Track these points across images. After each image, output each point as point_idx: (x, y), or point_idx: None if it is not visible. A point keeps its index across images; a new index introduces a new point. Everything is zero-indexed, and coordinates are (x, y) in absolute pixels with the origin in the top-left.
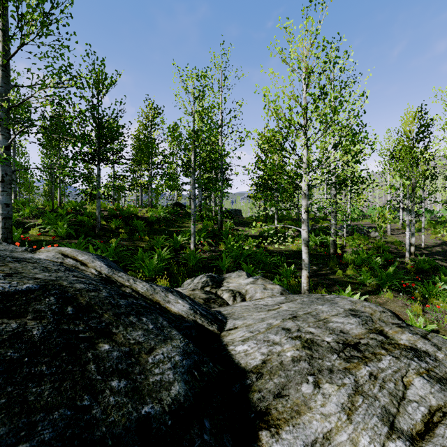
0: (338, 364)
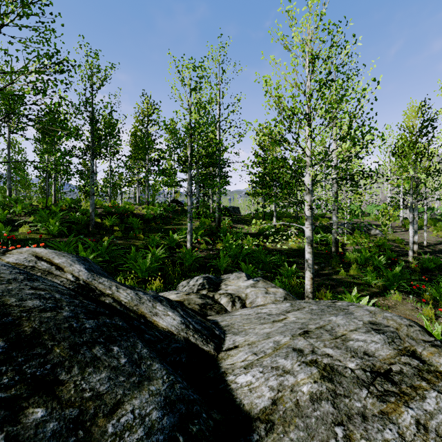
0: (371, 405)
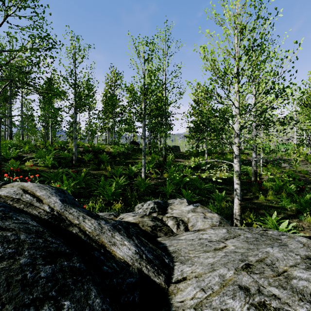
0: None
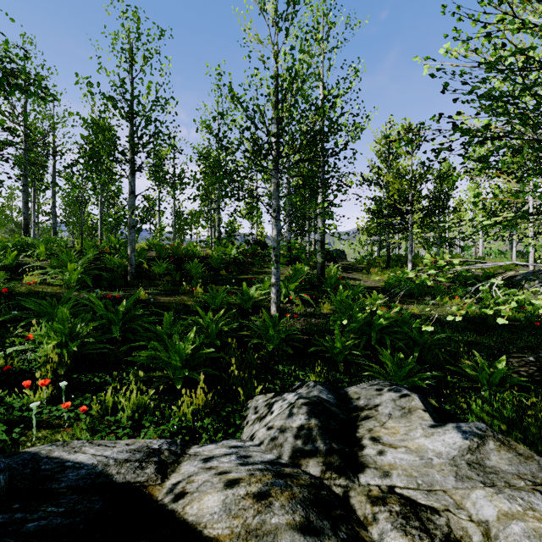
0: None
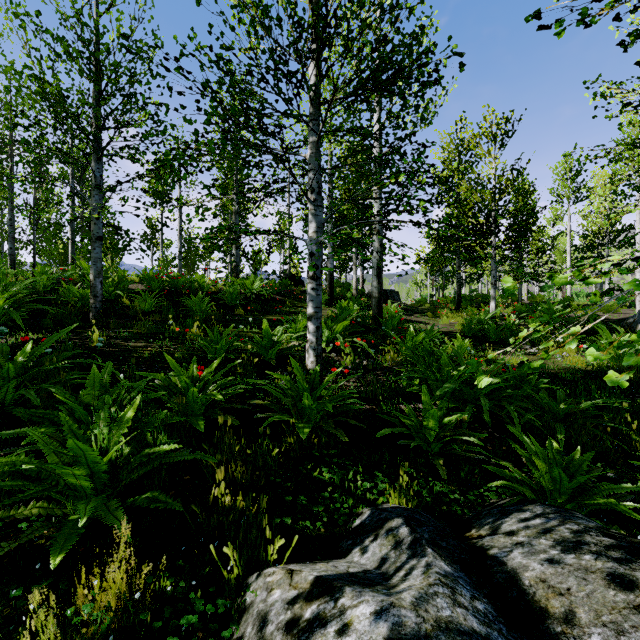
0: None
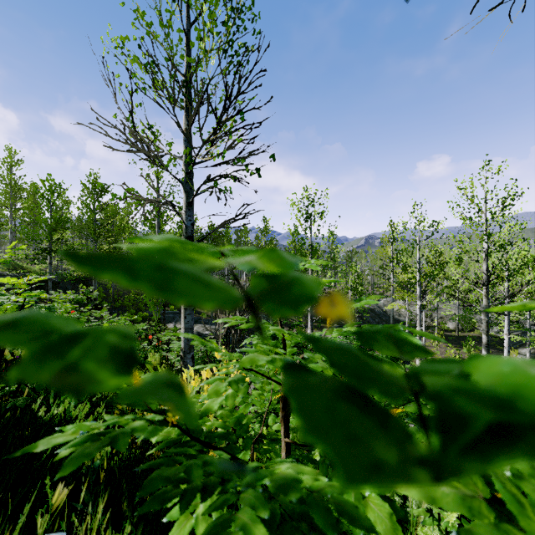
0: None
